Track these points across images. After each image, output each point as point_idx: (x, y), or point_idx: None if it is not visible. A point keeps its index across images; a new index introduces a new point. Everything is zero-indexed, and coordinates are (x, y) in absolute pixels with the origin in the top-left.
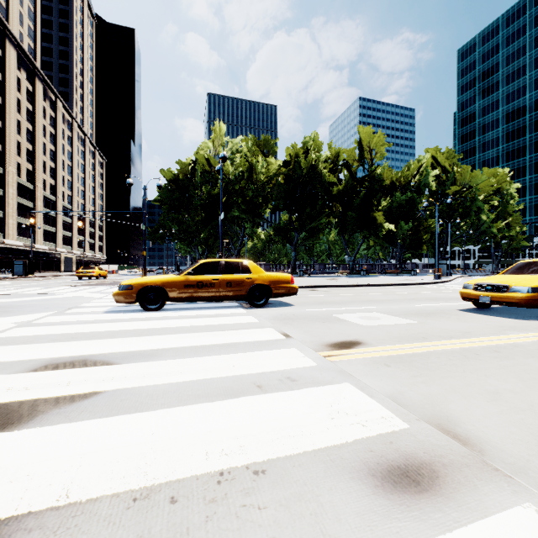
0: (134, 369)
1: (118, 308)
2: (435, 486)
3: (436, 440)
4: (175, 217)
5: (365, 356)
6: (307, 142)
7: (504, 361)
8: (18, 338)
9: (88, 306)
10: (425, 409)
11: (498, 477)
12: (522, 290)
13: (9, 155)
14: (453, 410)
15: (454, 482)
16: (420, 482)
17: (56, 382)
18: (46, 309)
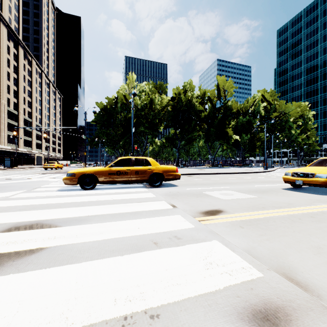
0: (71, 230)
1: (66, 188)
2: None
3: (284, 287)
4: (105, 131)
5: (226, 220)
6: (185, 85)
7: (319, 224)
8: None
9: (47, 186)
10: (272, 261)
11: None
12: (323, 176)
13: (2, 93)
14: (292, 261)
15: (304, 325)
16: (278, 325)
17: (15, 241)
18: (20, 189)
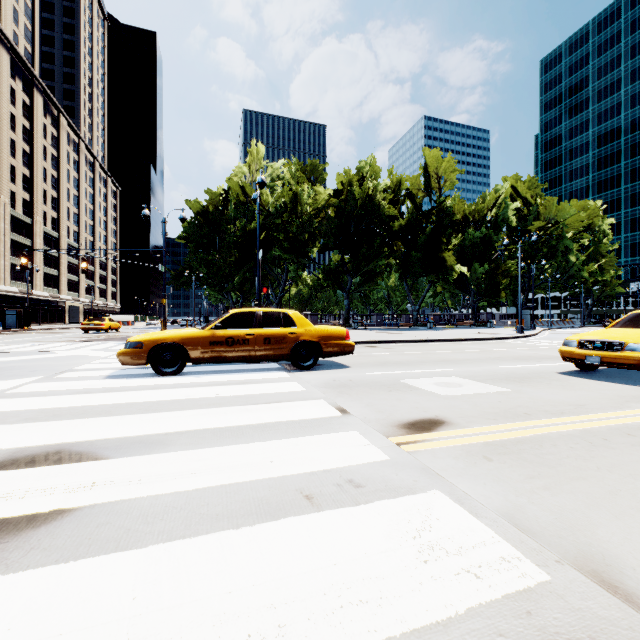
0: (128, 467)
1: (124, 372)
2: None
3: (601, 608)
4: (203, 257)
5: (453, 442)
6: (362, 167)
7: None
8: None
9: (87, 368)
10: (564, 540)
11: None
12: None
13: (1, 181)
14: (607, 542)
15: None
16: None
17: (7, 492)
18: (32, 373)
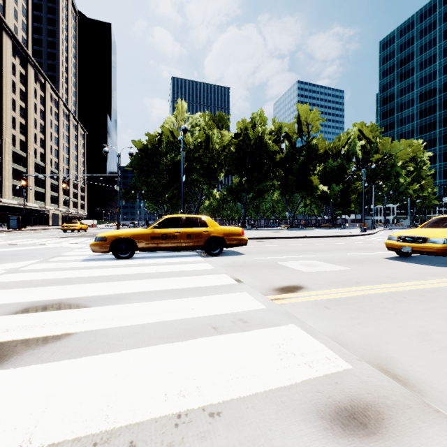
0: (104, 312)
1: (94, 257)
2: (381, 429)
3: (378, 381)
4: (144, 180)
5: (307, 299)
6: (254, 117)
7: (429, 304)
8: (5, 283)
9: (69, 255)
10: (365, 350)
11: (440, 419)
12: (439, 241)
13: (6, 128)
14: (390, 351)
15: (399, 424)
16: (367, 424)
17: (33, 324)
18: (33, 258)
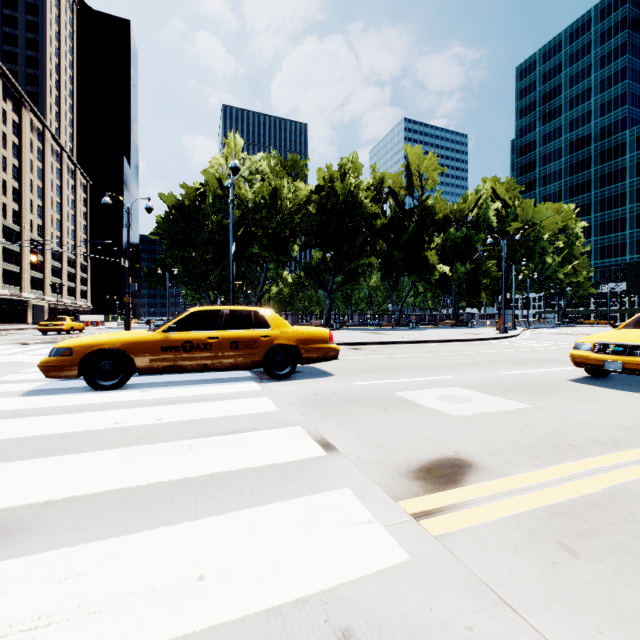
0: None
1: (53, 385)
2: None
3: None
4: (178, 254)
5: (500, 510)
6: (344, 164)
7: None
8: None
9: (9, 380)
10: None
11: None
12: None
13: None
14: None
15: None
16: None
17: None
18: None
